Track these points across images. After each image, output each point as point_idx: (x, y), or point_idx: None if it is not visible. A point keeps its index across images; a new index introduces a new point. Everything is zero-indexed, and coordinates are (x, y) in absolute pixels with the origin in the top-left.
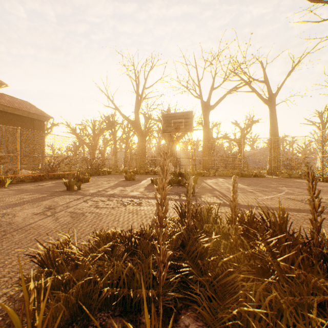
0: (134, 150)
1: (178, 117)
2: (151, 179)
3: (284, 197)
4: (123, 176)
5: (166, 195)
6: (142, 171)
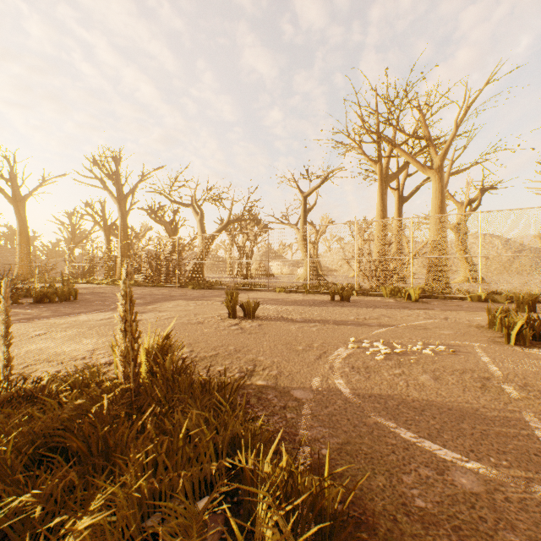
0: None
1: None
2: None
3: None
4: None
5: None
6: None
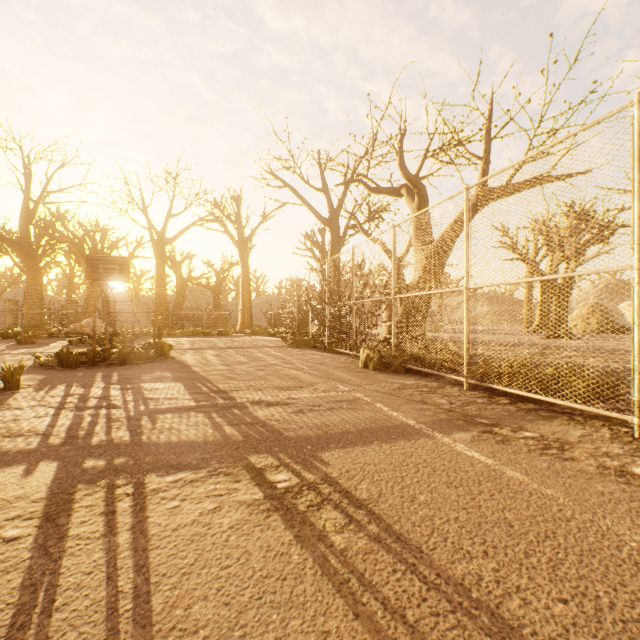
0: (22, 296)
1: (110, 261)
2: (70, 340)
3: (204, 345)
4: (3, 341)
5: None
6: (41, 333)
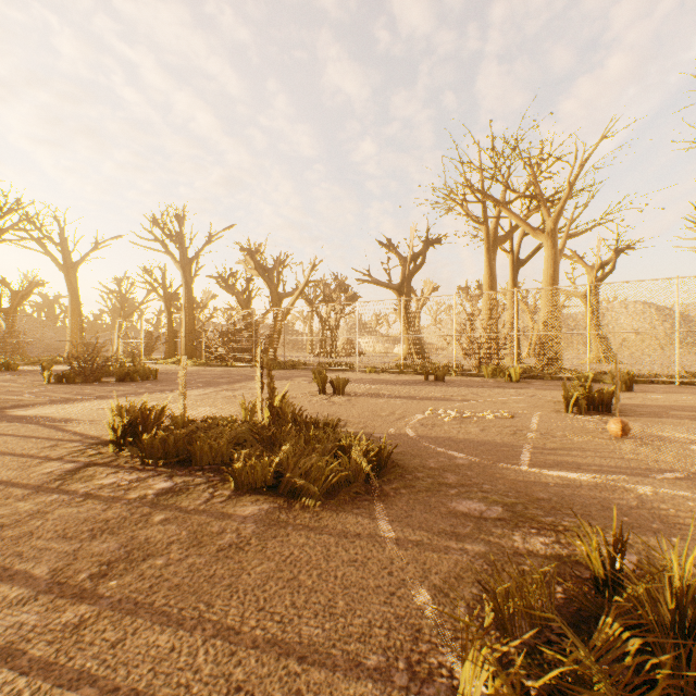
0: None
1: None
2: None
3: None
4: None
5: (26, 373)
6: None
